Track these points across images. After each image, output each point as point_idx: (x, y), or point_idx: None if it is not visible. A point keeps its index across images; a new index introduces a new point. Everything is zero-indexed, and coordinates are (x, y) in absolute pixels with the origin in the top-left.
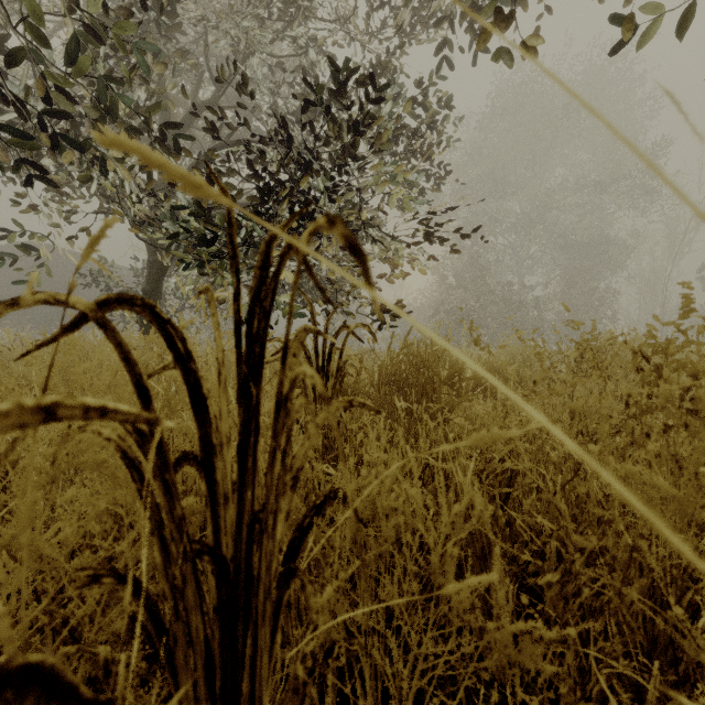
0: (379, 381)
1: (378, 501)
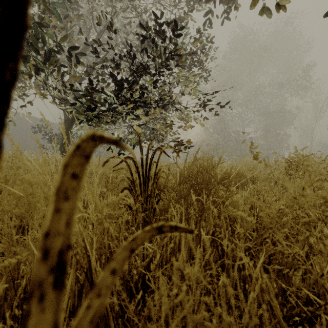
0: (179, 181)
1: (189, 317)
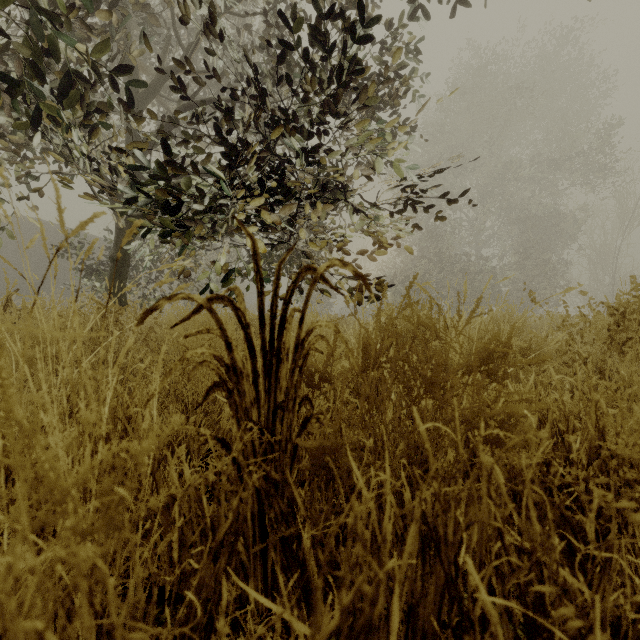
0: (363, 362)
1: None
